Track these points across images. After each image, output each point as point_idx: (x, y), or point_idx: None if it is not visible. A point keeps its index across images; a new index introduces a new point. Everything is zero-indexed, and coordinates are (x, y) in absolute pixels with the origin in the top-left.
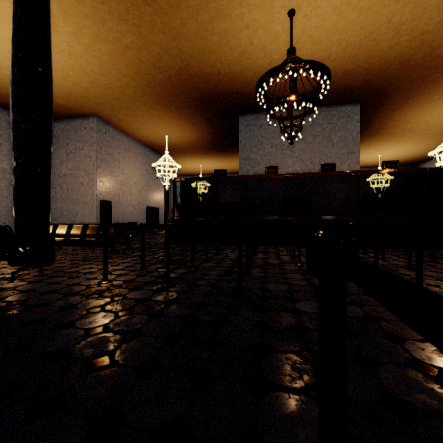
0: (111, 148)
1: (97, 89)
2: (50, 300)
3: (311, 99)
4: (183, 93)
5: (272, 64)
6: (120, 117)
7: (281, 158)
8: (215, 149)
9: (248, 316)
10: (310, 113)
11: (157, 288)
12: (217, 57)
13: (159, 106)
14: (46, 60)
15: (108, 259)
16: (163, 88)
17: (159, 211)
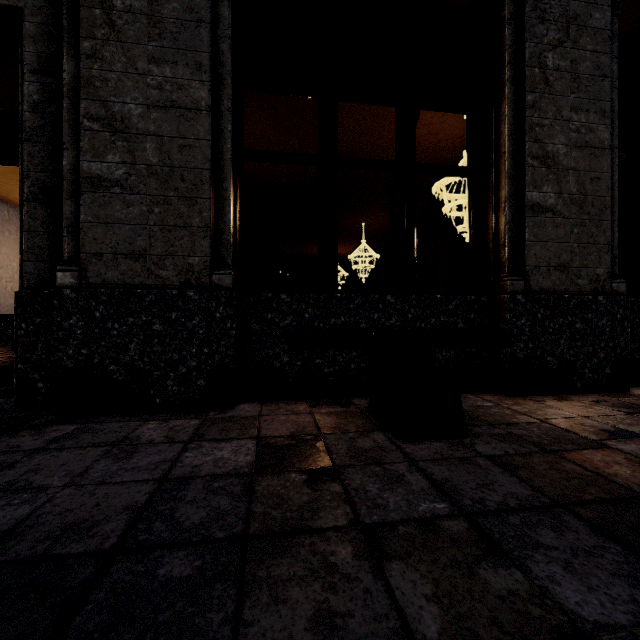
0: None
1: None
2: None
3: None
4: None
5: None
6: None
7: None
8: None
9: None
10: None
11: None
12: None
13: None
14: None
15: None
16: None
17: None
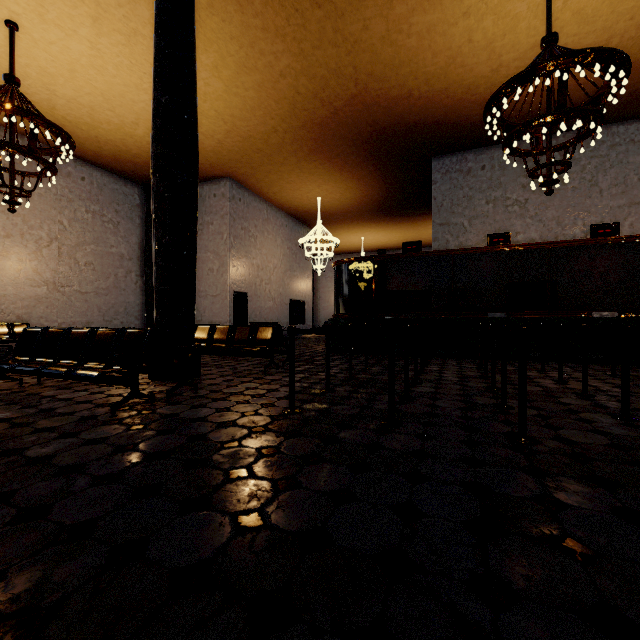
0: (247, 220)
1: (234, 140)
2: (237, 436)
3: (592, 114)
4: (352, 132)
5: (500, 70)
6: (260, 176)
7: (504, 220)
8: (387, 213)
9: (586, 494)
10: (582, 139)
11: (377, 428)
12: (410, 71)
13: (314, 156)
14: (192, 104)
15: (267, 375)
16: (322, 129)
17: (305, 306)
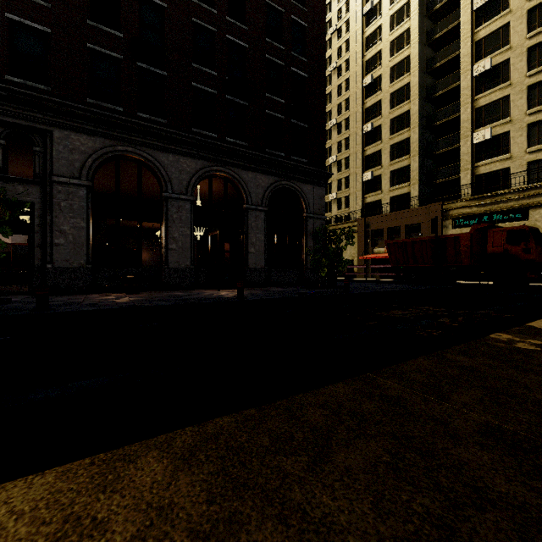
0: None
1: None
2: None
3: None
4: None
5: None
6: None
7: None
8: None
9: None
10: None
11: None
12: None
13: None
14: None
15: None
16: None
17: None
